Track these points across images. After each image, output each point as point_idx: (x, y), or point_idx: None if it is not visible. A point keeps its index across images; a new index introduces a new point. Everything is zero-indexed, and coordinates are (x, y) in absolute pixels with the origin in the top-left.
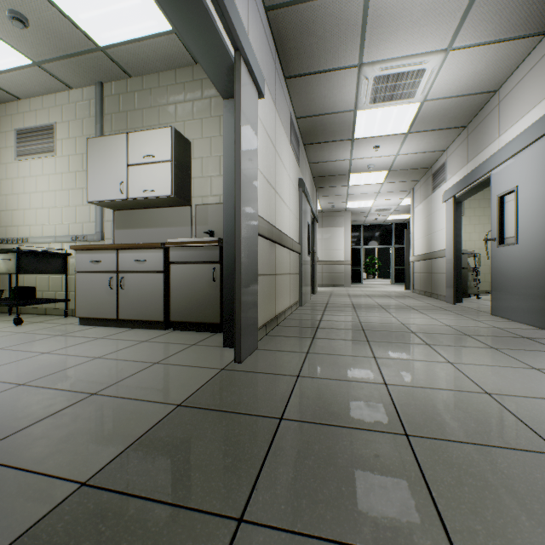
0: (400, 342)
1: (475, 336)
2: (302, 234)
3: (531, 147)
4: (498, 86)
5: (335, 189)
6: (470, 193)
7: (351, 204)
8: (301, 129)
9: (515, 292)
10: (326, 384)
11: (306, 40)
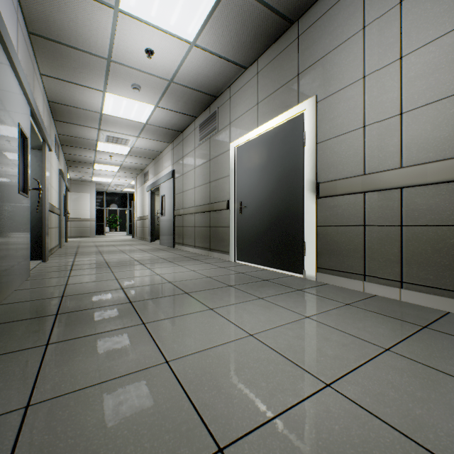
0: (115, 253)
1: (144, 250)
2: (62, 203)
3: (167, 182)
4: (162, 151)
5: (83, 169)
6: (157, 190)
7: (96, 179)
8: (60, 138)
9: (165, 234)
10: (85, 261)
11: (70, 114)
